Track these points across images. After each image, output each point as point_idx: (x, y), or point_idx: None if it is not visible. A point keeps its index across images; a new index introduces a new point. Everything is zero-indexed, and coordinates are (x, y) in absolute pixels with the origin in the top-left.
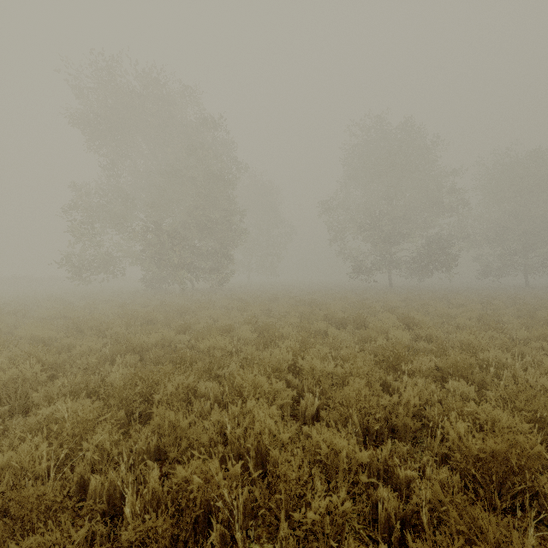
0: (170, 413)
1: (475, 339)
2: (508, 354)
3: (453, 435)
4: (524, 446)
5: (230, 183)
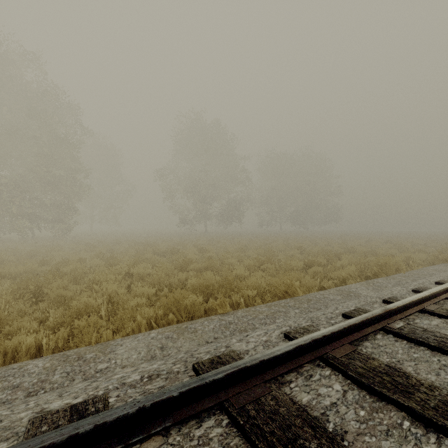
0: (60, 291)
1: (227, 255)
2: (236, 260)
3: (190, 282)
4: (211, 281)
5: (75, 146)
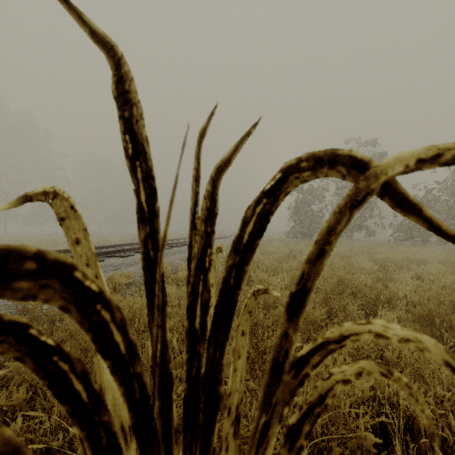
0: None
1: None
2: None
3: None
4: None
5: None
